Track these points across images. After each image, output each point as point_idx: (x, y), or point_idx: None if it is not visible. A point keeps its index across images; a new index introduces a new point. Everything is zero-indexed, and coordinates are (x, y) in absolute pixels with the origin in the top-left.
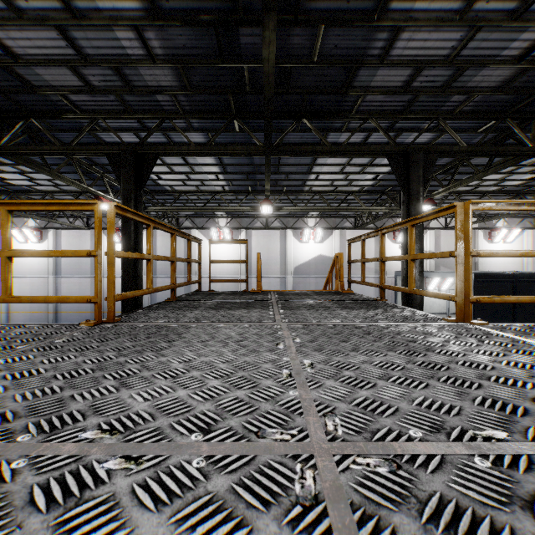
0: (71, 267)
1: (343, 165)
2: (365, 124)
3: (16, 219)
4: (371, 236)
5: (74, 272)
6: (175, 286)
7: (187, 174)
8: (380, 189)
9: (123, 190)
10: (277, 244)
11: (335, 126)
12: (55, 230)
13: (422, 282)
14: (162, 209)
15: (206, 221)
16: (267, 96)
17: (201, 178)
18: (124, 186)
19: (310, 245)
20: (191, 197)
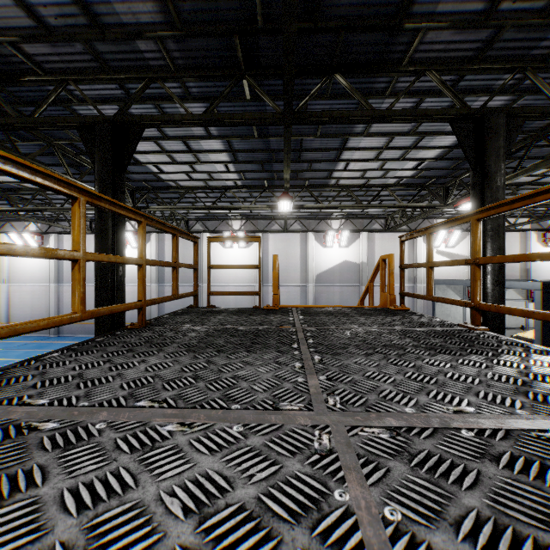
0: None
1: (381, 149)
2: (418, 83)
3: (16, 223)
4: (450, 227)
5: None
6: (143, 303)
7: (192, 164)
8: (421, 182)
9: (97, 173)
10: (296, 249)
11: (377, 88)
12: (57, 234)
13: (503, 296)
14: (166, 208)
15: (218, 223)
16: (288, 3)
17: (208, 170)
18: (99, 168)
19: (334, 250)
20: (200, 195)
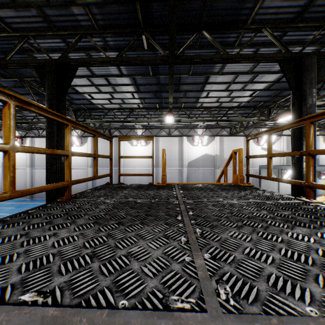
0: (41, 162)
1: (229, 83)
2: (256, 37)
3: None
4: (286, 128)
5: (43, 166)
6: (69, 183)
7: (111, 93)
8: (253, 105)
9: (47, 95)
10: (176, 146)
11: (229, 41)
12: (31, 138)
13: (314, 176)
14: (96, 121)
15: (128, 131)
16: None
17: (121, 97)
18: (48, 93)
19: (199, 147)
20: (117, 113)
